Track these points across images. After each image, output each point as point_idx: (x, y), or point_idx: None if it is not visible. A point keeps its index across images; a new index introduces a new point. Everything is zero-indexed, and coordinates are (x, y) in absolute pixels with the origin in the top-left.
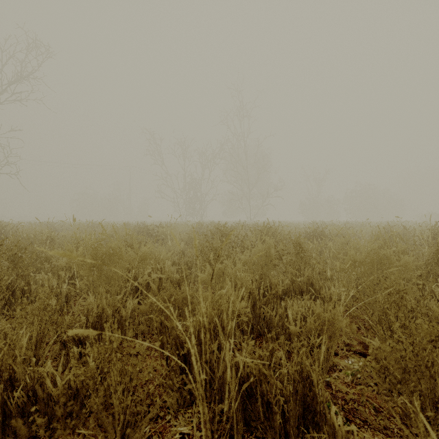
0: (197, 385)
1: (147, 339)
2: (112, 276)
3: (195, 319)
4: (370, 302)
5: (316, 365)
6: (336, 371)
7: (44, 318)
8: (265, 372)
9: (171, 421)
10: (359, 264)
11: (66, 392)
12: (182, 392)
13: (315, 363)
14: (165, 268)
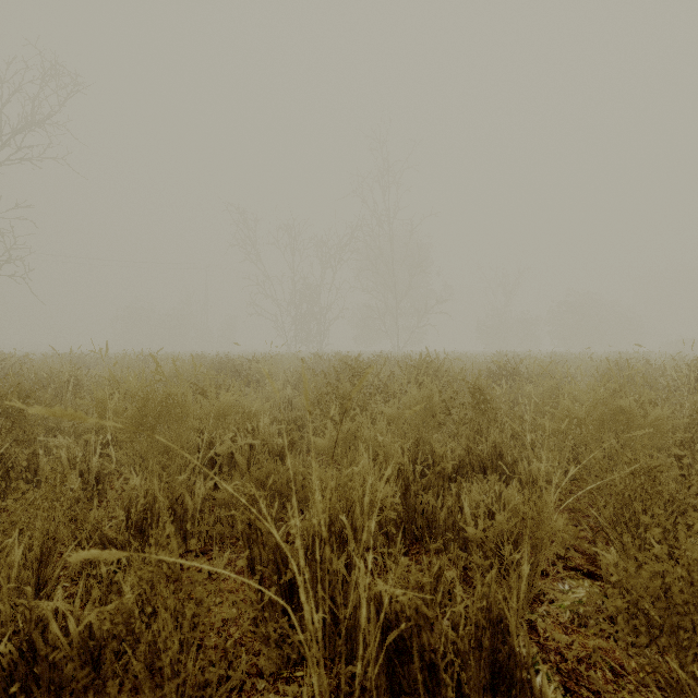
0: (309, 640)
1: (227, 549)
2: (171, 441)
3: (308, 518)
4: (600, 487)
5: (514, 598)
6: (544, 603)
7: (55, 515)
8: (426, 612)
9: (265, 697)
10: (578, 422)
11: (86, 644)
12: (284, 647)
13: (513, 595)
14: (260, 429)
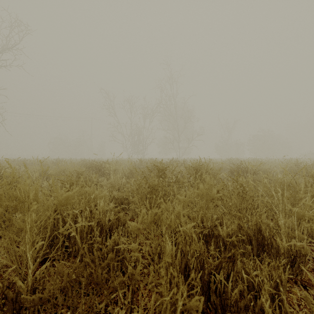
0: None
1: None
2: (22, 227)
3: None
4: None
5: None
6: None
7: None
8: None
9: None
10: None
11: None
12: None
13: None
14: (96, 211)
